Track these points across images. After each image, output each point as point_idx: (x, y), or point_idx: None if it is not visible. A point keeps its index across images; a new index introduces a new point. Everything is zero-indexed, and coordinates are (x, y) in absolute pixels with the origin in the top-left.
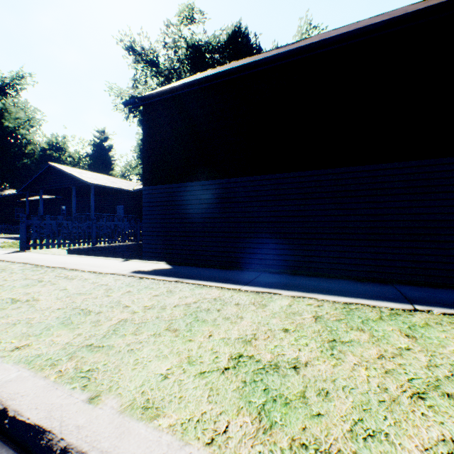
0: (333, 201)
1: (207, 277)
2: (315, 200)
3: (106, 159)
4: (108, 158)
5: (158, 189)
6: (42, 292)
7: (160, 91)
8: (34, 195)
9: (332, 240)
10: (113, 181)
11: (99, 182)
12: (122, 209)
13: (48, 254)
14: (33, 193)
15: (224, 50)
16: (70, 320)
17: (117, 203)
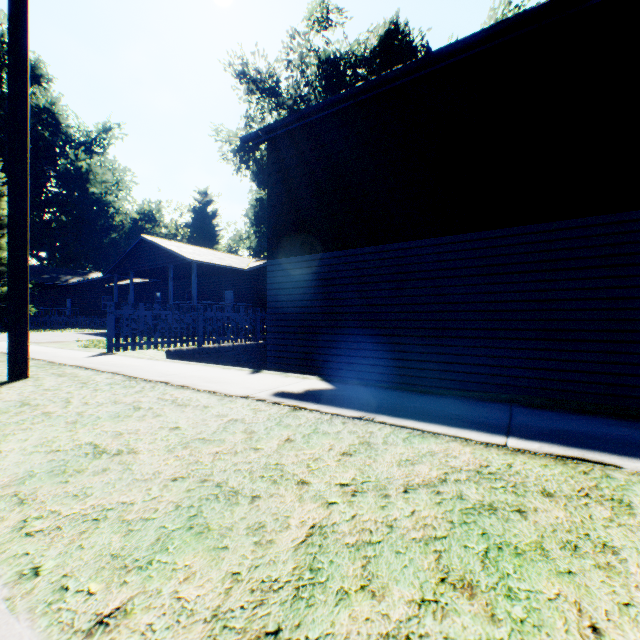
0: (603, 274)
1: (412, 410)
2: (566, 272)
3: (209, 230)
4: (212, 228)
5: (290, 262)
6: (141, 433)
7: (295, 114)
8: (123, 279)
9: (601, 342)
10: (221, 257)
11: (203, 259)
12: (231, 295)
13: (143, 358)
14: (122, 276)
15: (372, 61)
16: (202, 518)
17: (225, 288)
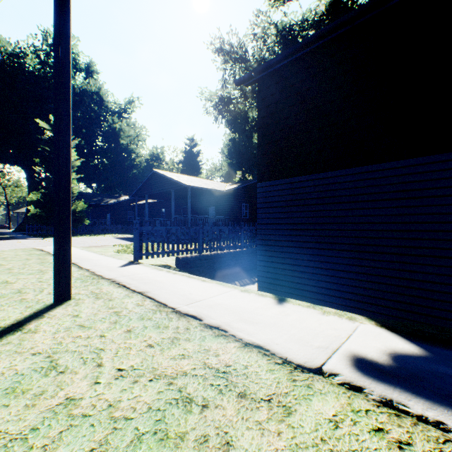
0: None
1: None
2: None
3: (194, 164)
4: (197, 163)
5: (279, 184)
6: None
7: (287, 50)
8: (141, 200)
9: None
10: (206, 182)
11: (195, 184)
12: (213, 210)
13: (162, 270)
14: (141, 198)
15: (320, 24)
16: None
17: (209, 205)
